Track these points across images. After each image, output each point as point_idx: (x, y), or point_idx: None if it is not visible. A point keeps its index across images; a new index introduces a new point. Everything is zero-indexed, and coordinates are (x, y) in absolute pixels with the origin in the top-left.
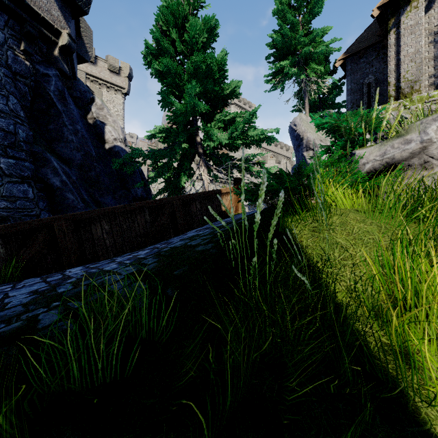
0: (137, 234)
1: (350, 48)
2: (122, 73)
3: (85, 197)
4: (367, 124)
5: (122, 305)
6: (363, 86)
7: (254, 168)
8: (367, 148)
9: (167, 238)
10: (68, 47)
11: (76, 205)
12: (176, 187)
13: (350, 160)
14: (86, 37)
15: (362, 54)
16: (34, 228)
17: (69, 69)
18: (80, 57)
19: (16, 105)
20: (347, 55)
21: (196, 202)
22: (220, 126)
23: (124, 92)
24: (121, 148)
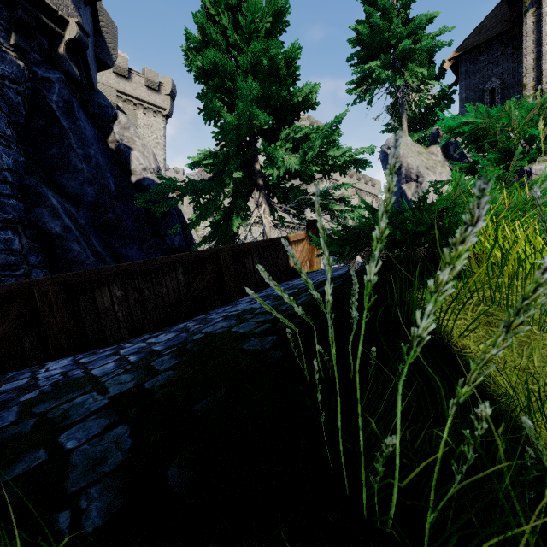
0: (165, 303)
1: (464, 43)
2: (163, 90)
3: (97, 248)
4: (545, 121)
5: (57, 513)
6: (484, 93)
7: (335, 206)
8: None
9: (210, 308)
10: (77, 42)
11: (85, 260)
12: (225, 233)
13: (518, 183)
14: (108, 35)
15: (482, 49)
16: (3, 297)
17: (82, 75)
18: (100, 61)
19: None
20: (460, 51)
21: (253, 254)
22: (286, 148)
23: (165, 113)
24: (152, 181)
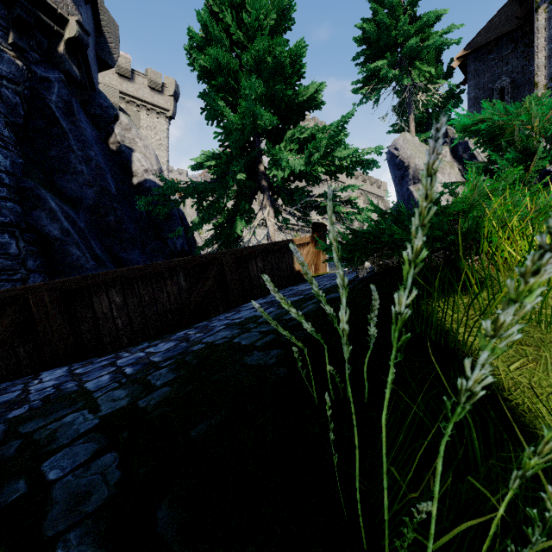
0: (166, 308)
1: (473, 41)
2: (166, 91)
3: (97, 252)
4: None
5: None
6: (493, 93)
7: (342, 208)
8: None
9: (212, 313)
10: (77, 41)
11: (84, 264)
12: (229, 236)
13: (540, 184)
14: (110, 34)
15: (492, 47)
16: None
17: (83, 74)
18: (101, 60)
19: None
20: (469, 50)
21: (257, 258)
22: (291, 149)
23: (168, 115)
24: (154, 182)
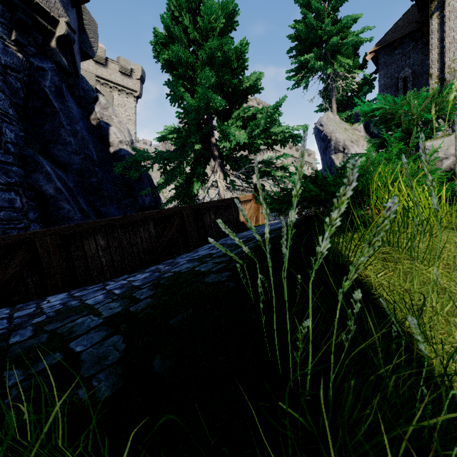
0: (139, 250)
1: (382, 39)
2: (134, 75)
3: (83, 206)
4: (436, 108)
5: (77, 390)
6: (398, 81)
7: (277, 172)
8: (444, 138)
9: (175, 254)
10: (66, 38)
11: (73, 216)
12: (187, 194)
13: (415, 156)
14: (90, 31)
15: (397, 44)
16: (11, 245)
17: (69, 64)
18: (83, 52)
19: (3, 102)
20: (379, 46)
21: (210, 212)
22: (237, 125)
23: (136, 95)
24: (127, 151)
